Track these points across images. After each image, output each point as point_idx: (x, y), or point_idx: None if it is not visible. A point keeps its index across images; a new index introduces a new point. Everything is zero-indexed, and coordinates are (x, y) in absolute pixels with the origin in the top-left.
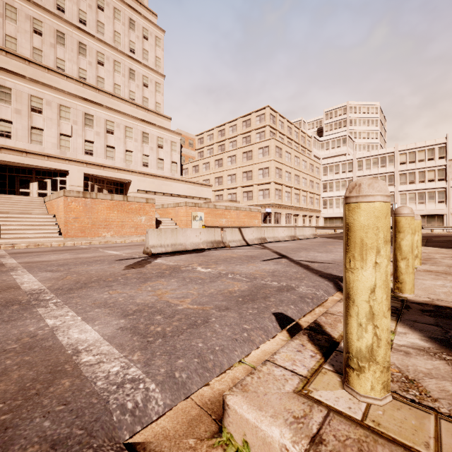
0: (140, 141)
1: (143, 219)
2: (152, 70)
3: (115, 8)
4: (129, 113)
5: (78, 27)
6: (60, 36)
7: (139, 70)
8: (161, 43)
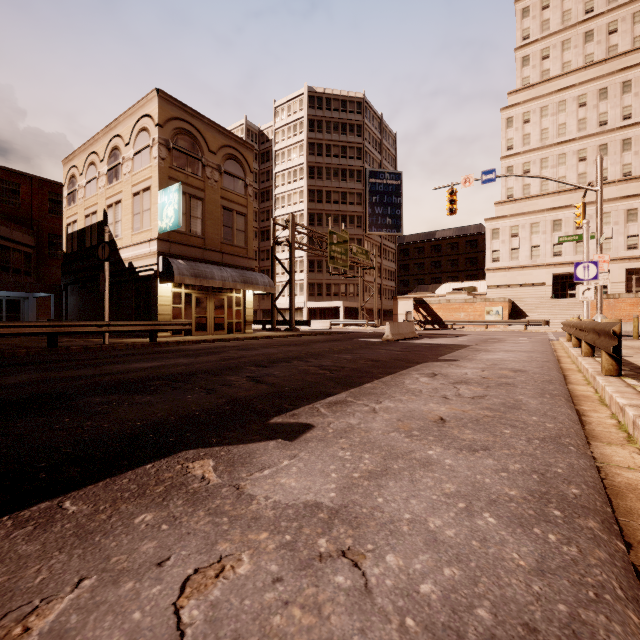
0: None
1: None
2: None
3: None
4: None
5: (621, 126)
6: (602, 148)
7: None
8: None
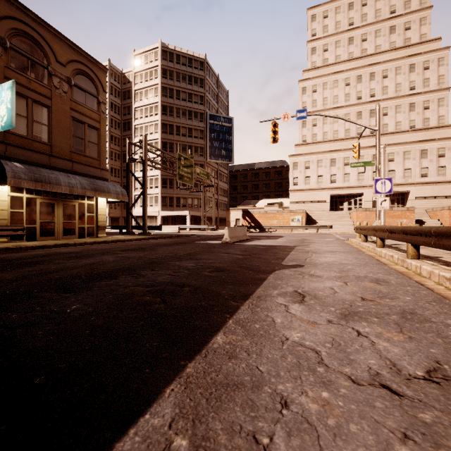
0: (418, 158)
1: (404, 221)
2: (434, 91)
3: (396, 68)
4: (408, 139)
5: (369, 101)
6: (359, 114)
7: (419, 100)
8: (445, 60)
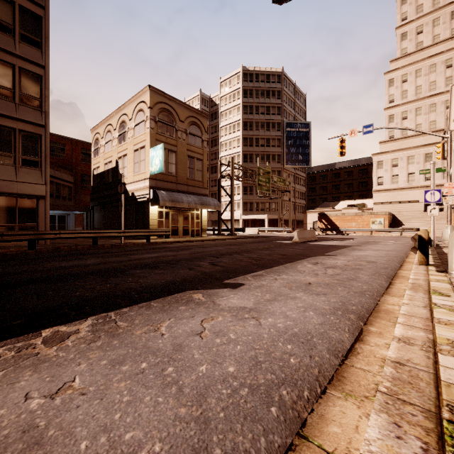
0: None
1: None
2: None
3: None
4: None
5: None
6: None
7: None
8: None
